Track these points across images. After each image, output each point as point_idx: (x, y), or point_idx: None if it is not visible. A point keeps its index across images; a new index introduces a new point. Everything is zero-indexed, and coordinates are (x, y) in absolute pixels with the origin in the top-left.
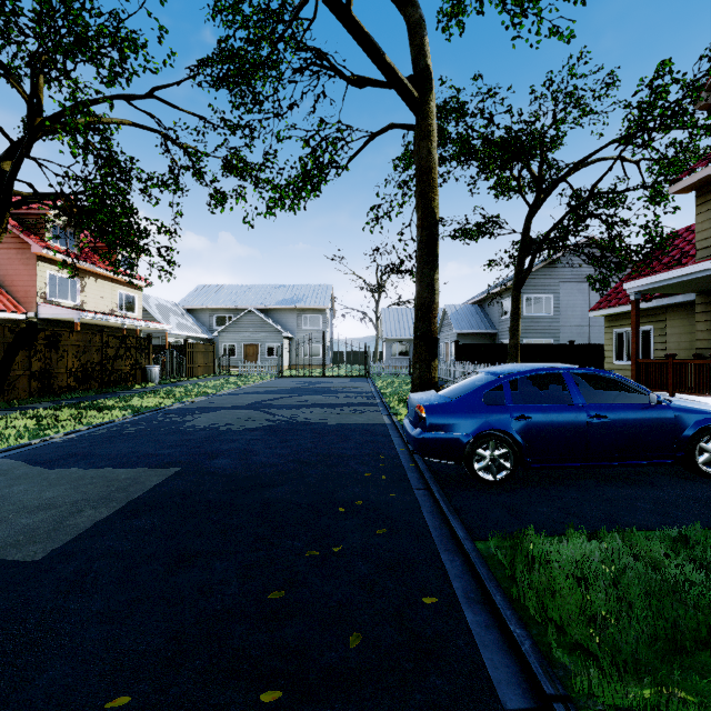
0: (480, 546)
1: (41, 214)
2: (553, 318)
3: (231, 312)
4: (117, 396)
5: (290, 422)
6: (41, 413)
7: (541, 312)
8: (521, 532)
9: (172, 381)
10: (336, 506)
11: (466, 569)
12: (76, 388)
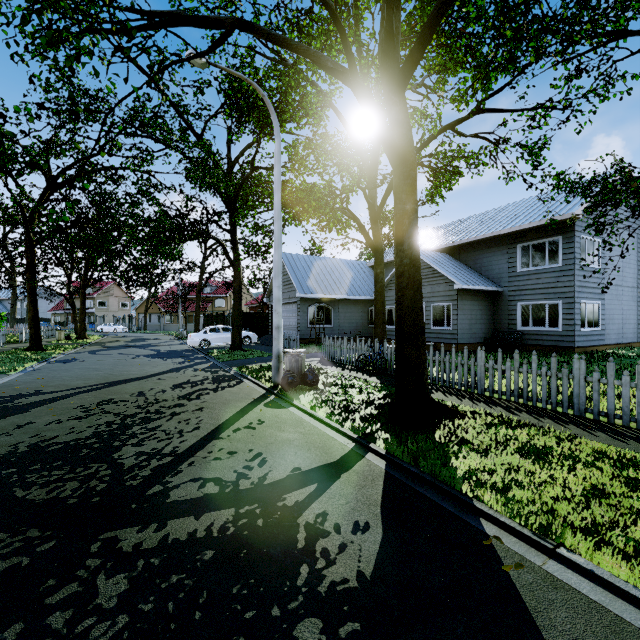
0: None
1: None
2: None
3: None
4: None
5: None
6: None
7: None
8: None
9: None
10: None
11: None
12: None
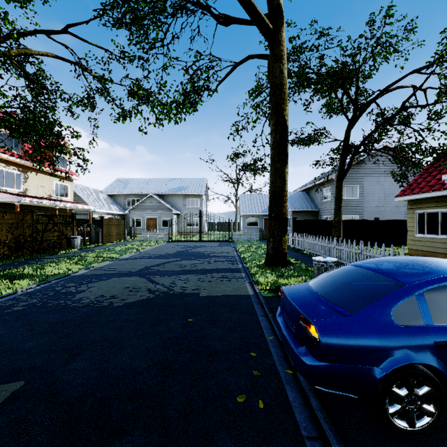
0: None
1: None
2: (359, 201)
3: (138, 197)
4: (40, 261)
5: (167, 294)
6: None
7: (351, 197)
8: None
9: (91, 246)
10: None
11: None
12: (9, 255)
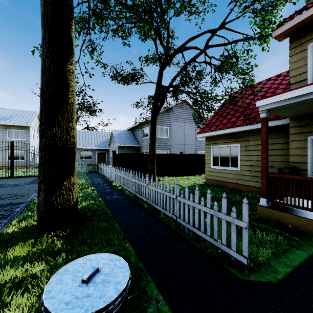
0: None
1: None
2: (169, 139)
3: None
4: None
5: None
6: None
7: (163, 136)
8: None
9: None
10: None
11: None
12: None
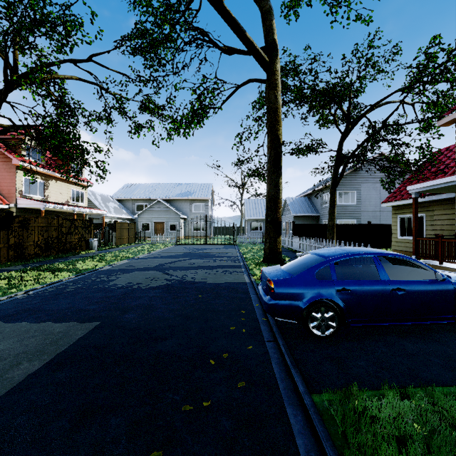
0: (316, 399)
1: (19, 139)
2: (357, 206)
3: (146, 202)
4: (67, 260)
5: (181, 281)
6: (13, 275)
7: (349, 202)
8: (347, 386)
9: (106, 248)
10: (208, 358)
11: (306, 424)
12: (40, 254)
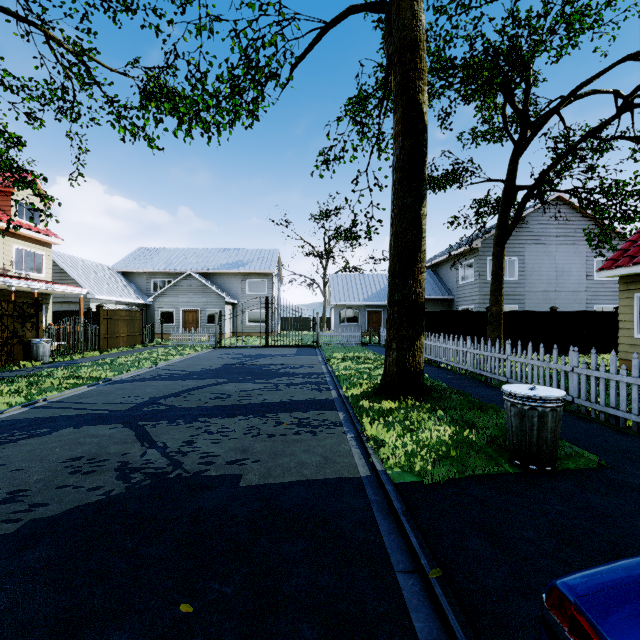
0: None
1: None
2: (518, 282)
3: (170, 276)
4: None
5: (161, 480)
6: None
7: (505, 276)
8: None
9: (74, 357)
10: None
11: None
12: None
